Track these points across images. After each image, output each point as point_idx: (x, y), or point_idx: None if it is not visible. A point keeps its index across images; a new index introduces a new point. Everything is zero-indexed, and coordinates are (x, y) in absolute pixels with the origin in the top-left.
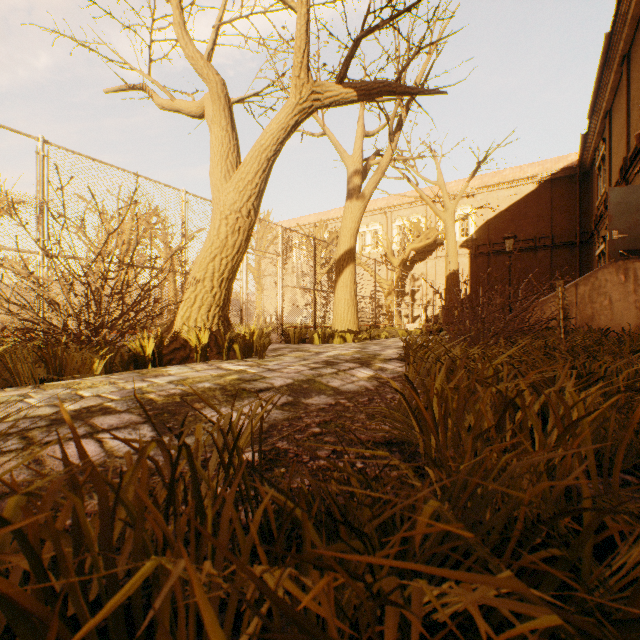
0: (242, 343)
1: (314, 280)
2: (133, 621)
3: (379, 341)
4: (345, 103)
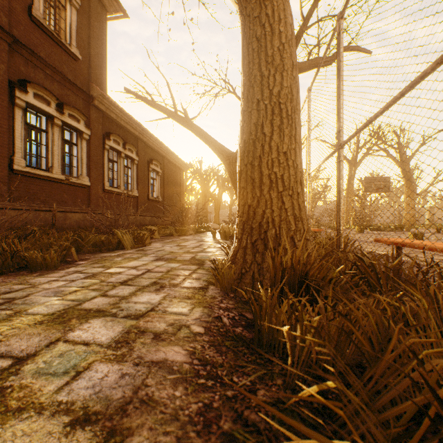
0: (220, 231)
1: (338, 124)
2: (173, 236)
3: (174, 271)
4: (179, 124)
